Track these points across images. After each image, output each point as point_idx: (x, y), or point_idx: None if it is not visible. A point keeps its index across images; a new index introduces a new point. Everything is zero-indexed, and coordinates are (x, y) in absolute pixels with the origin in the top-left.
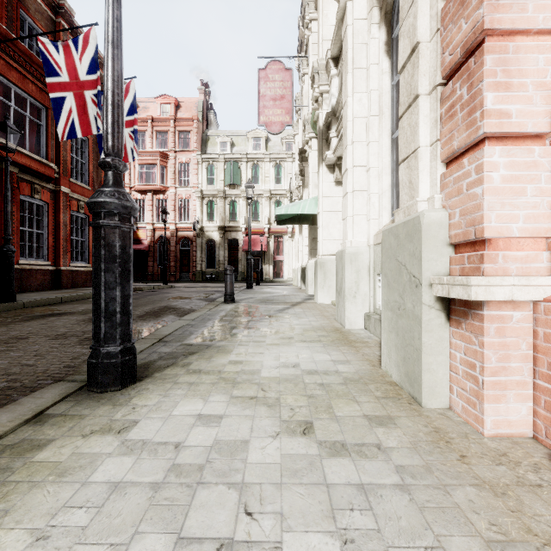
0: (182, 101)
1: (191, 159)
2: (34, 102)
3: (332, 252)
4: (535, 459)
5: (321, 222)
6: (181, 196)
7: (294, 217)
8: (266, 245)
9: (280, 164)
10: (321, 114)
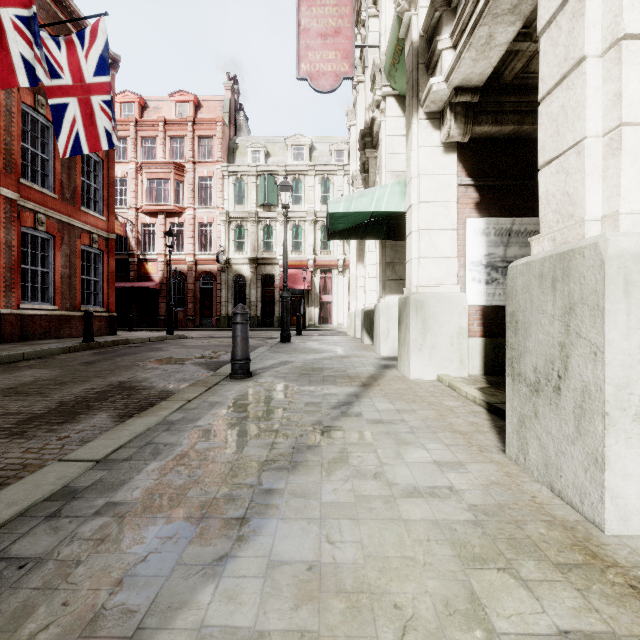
0: (203, 99)
1: (214, 172)
2: None
3: (438, 281)
4: None
5: (415, 224)
6: (201, 220)
7: (356, 227)
8: (310, 282)
9: (328, 178)
10: (415, 17)
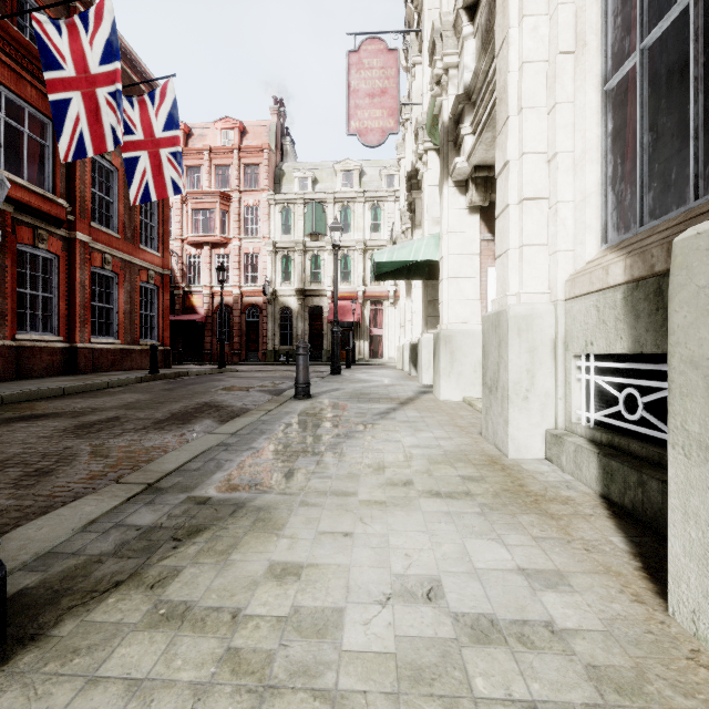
0: (248, 125)
1: (261, 201)
2: (36, 114)
3: (464, 320)
4: None
5: (446, 272)
6: (247, 250)
7: (400, 269)
8: (359, 314)
9: (378, 205)
10: (446, 102)
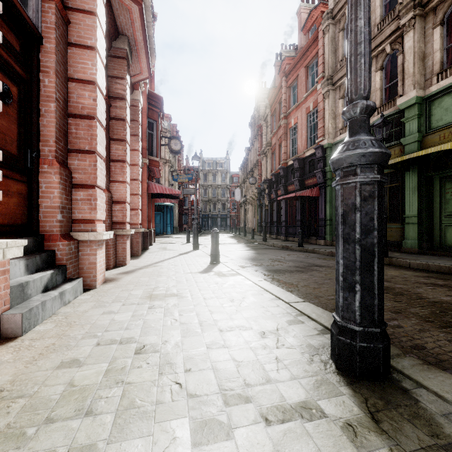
0: None
1: None
2: None
3: None
4: (0, 351)
5: None
6: None
7: None
8: None
9: None
10: None
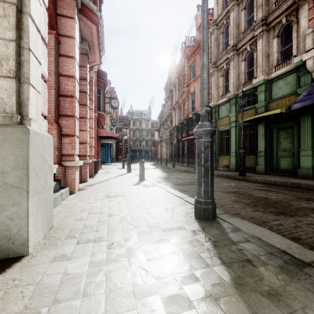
0: None
1: None
2: None
3: None
4: None
5: None
6: None
7: None
8: None
9: None
10: None
